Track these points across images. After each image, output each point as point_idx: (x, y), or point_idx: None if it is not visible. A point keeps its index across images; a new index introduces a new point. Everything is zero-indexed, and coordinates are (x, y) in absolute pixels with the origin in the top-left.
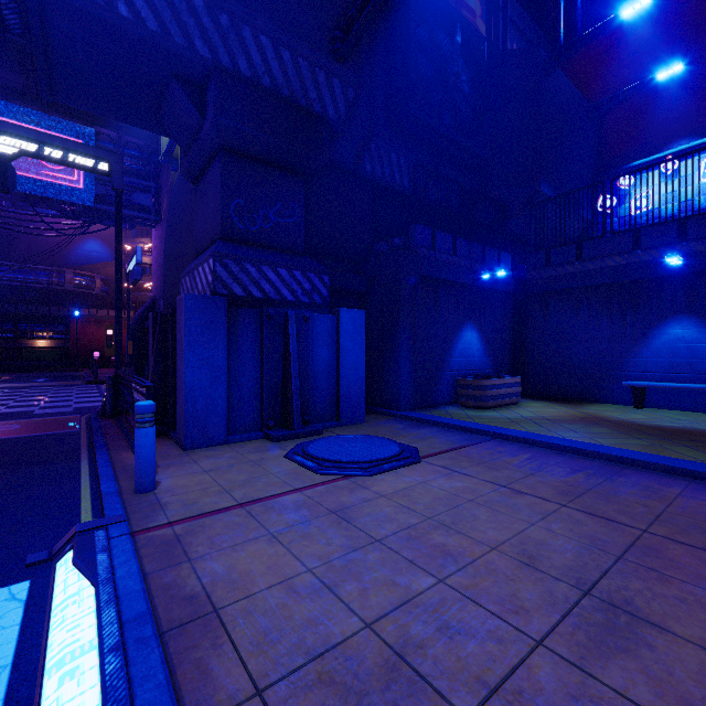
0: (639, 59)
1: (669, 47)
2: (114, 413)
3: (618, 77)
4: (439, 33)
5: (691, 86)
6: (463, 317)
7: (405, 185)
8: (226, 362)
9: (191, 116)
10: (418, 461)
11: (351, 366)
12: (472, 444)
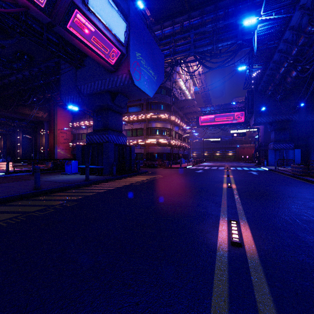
0: None
1: None
2: (258, 164)
3: None
4: None
5: None
6: None
7: None
8: (274, 157)
9: (270, 126)
10: None
11: (297, 158)
12: None
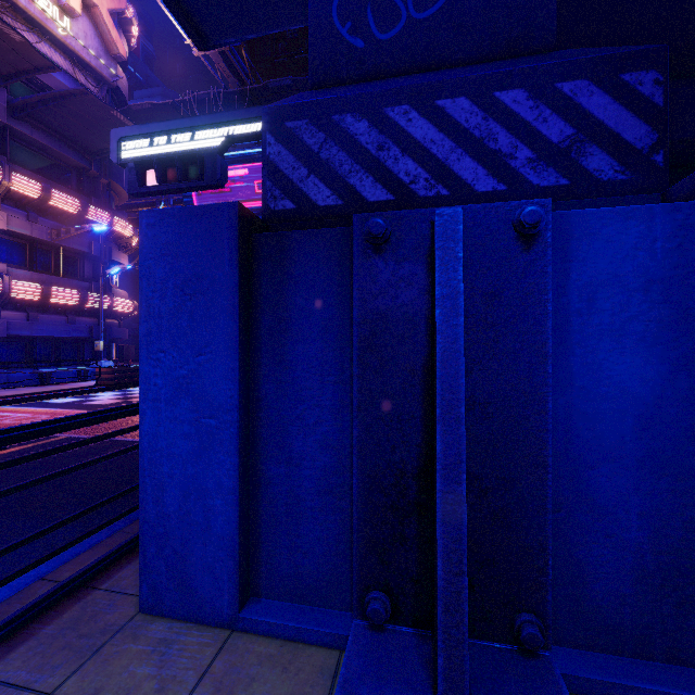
0: None
1: None
2: None
3: None
4: None
5: None
6: None
7: None
8: (235, 390)
9: None
10: None
11: None
12: None
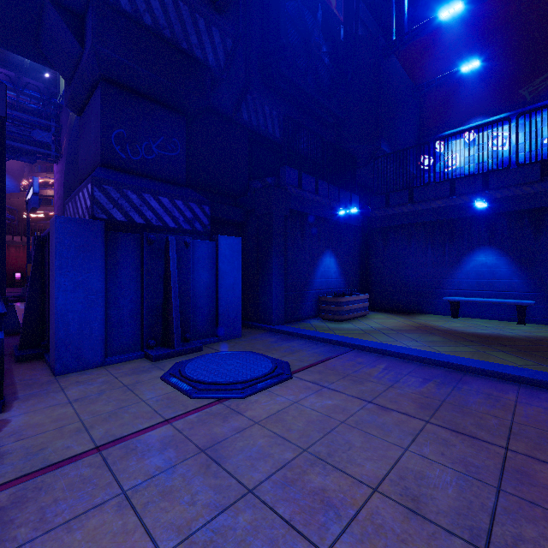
0: (448, 55)
1: (468, 49)
2: None
3: (434, 68)
4: (304, 10)
5: (483, 79)
6: (324, 245)
7: (276, 135)
8: (103, 285)
9: (70, 44)
10: (290, 377)
11: (229, 287)
12: (335, 355)
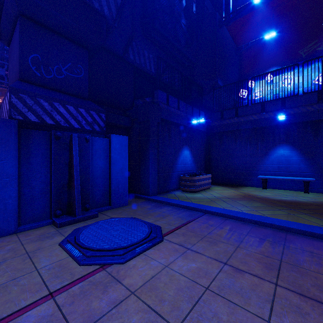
0: (256, 29)
1: (268, 26)
2: None
3: (248, 37)
4: None
5: (277, 44)
6: (183, 143)
7: (152, 71)
8: (16, 170)
9: None
10: (161, 240)
11: (119, 171)
12: (193, 219)
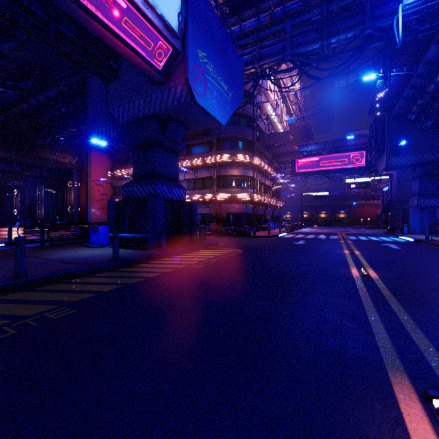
0: None
1: None
2: (391, 231)
3: None
4: None
5: None
6: None
7: None
8: (420, 220)
9: (411, 171)
10: None
11: None
12: None
